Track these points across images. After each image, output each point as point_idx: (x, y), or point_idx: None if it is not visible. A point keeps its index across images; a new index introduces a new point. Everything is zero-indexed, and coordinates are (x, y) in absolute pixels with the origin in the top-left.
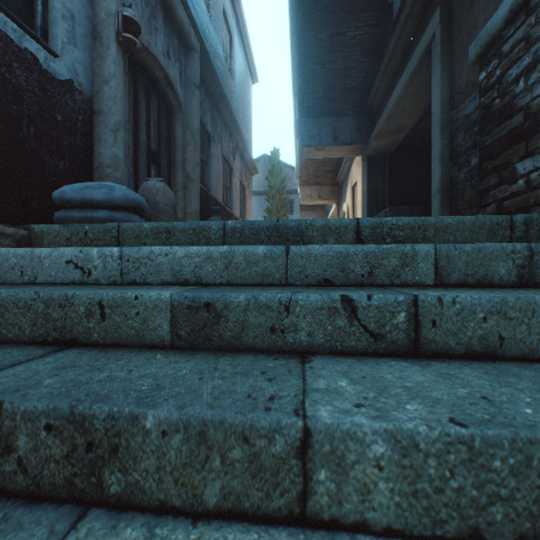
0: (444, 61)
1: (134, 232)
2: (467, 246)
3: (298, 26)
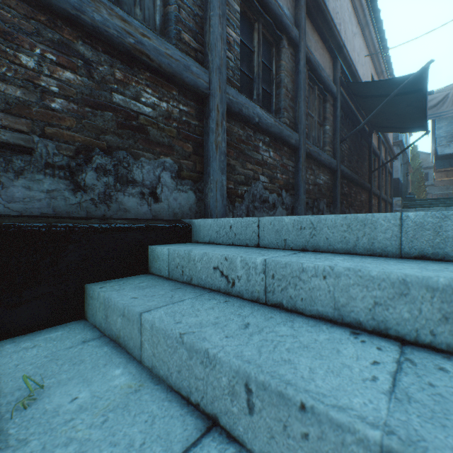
0: None
1: (416, 200)
2: (452, 199)
3: (434, 141)
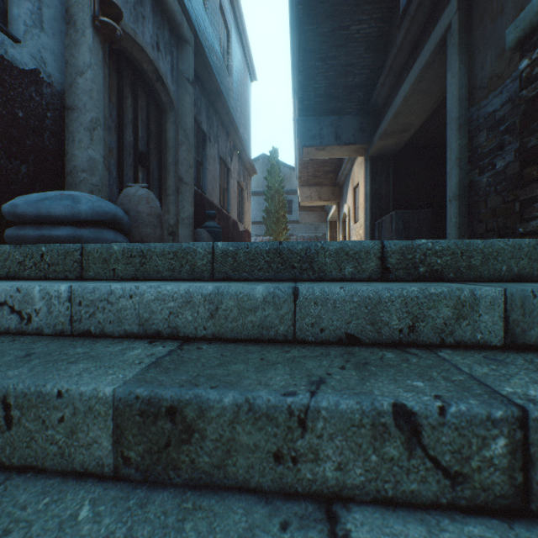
0: (462, 52)
1: (101, 255)
2: None
3: (298, 19)
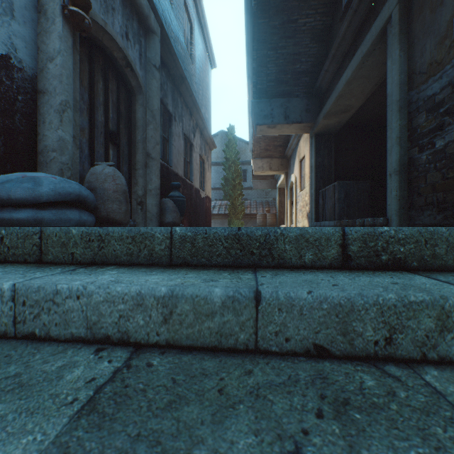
0: (402, 41)
1: (60, 239)
2: None
3: (253, 14)
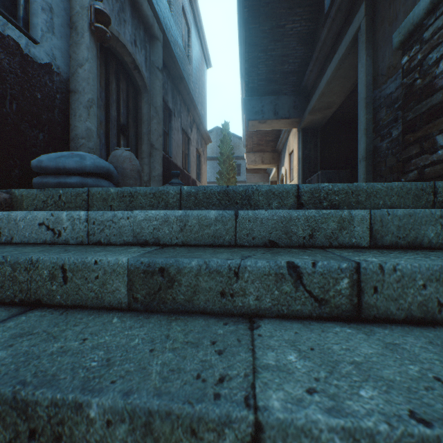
0: (368, 48)
1: (102, 196)
2: (399, 212)
3: (244, 20)
